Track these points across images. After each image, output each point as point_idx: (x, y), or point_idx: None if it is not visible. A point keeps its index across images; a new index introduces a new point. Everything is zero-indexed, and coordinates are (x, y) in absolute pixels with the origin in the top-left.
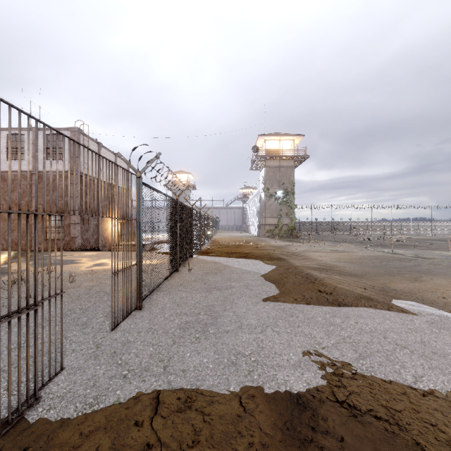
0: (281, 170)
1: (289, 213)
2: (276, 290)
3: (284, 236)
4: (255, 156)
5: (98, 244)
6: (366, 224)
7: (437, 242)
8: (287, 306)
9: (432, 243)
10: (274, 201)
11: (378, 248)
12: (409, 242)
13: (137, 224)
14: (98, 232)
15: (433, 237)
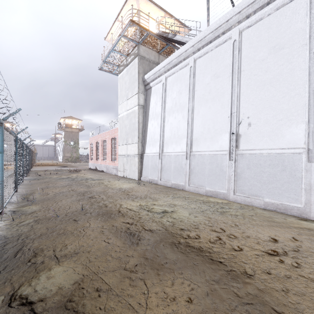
0: (72, 133)
1: (76, 151)
2: (57, 167)
3: (74, 161)
4: (59, 127)
5: None
6: None
7: None
8: (57, 168)
9: None
10: (69, 146)
11: None
12: None
13: (31, 156)
14: None
15: None
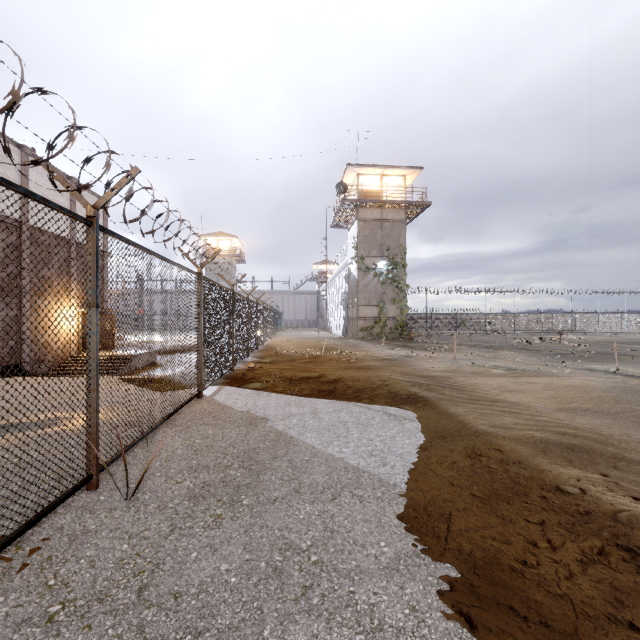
0: (384, 226)
1: (398, 298)
2: None
3: (389, 337)
4: (341, 201)
5: (20, 359)
6: (502, 318)
7: (634, 346)
8: None
9: (628, 348)
10: (373, 279)
11: (576, 361)
12: (594, 347)
13: None
14: (20, 334)
15: (617, 338)
